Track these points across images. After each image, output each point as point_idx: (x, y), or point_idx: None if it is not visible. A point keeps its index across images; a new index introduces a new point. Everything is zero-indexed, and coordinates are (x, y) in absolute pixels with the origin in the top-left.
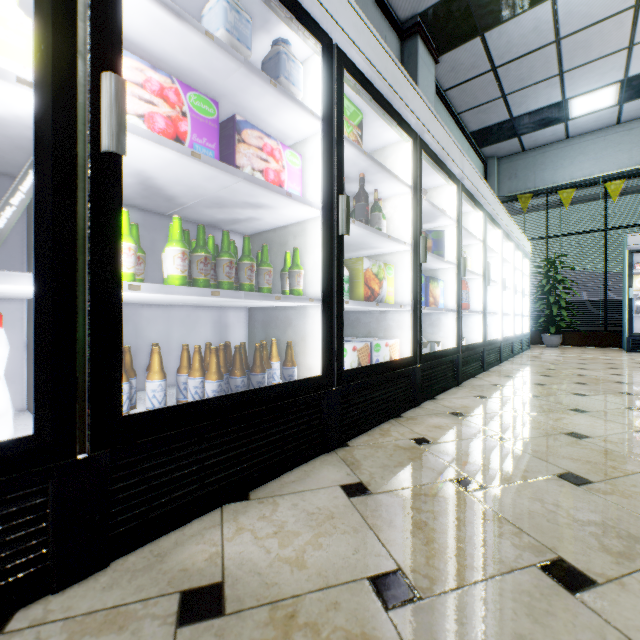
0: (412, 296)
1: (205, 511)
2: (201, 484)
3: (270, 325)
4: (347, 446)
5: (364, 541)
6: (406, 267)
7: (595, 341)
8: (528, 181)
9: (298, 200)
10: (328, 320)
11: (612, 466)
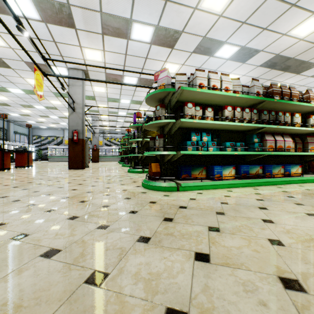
0: None
1: None
2: None
3: None
4: None
5: None
6: None
7: (47, 160)
8: (38, 133)
9: None
10: None
11: None
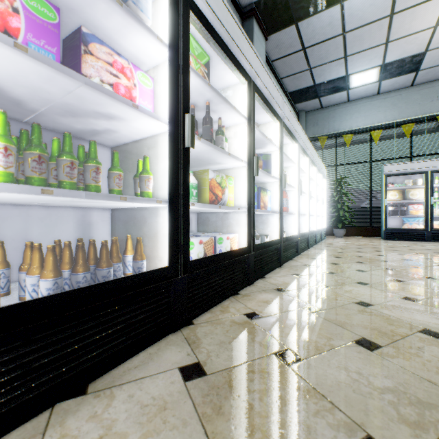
0: (247, 201)
1: (31, 416)
2: (27, 388)
3: (129, 223)
4: (192, 324)
5: (191, 438)
6: (243, 179)
7: (365, 233)
8: (325, 128)
9: (146, 113)
10: (174, 219)
11: (392, 330)
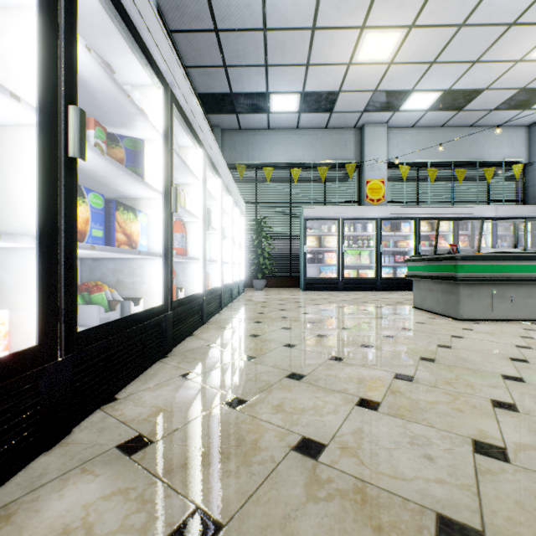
0: (37, 217)
1: None
2: None
3: None
4: None
5: None
6: (35, 159)
7: (285, 283)
8: (244, 155)
9: None
10: None
11: None
